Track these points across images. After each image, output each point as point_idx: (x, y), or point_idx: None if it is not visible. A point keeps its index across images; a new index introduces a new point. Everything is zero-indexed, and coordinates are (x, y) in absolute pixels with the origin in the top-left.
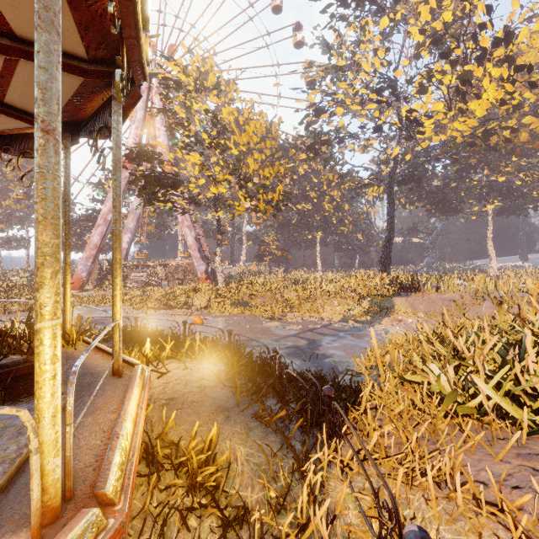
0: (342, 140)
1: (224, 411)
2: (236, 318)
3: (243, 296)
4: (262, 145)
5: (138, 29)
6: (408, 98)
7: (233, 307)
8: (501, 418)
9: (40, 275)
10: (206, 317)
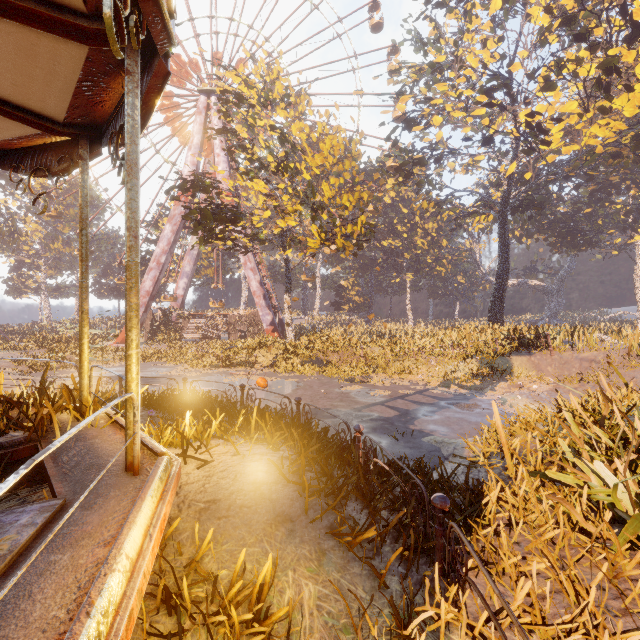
0: (440, 157)
1: (286, 521)
2: (307, 380)
3: (317, 353)
4: (339, 166)
5: None
6: (528, 98)
7: (304, 366)
8: None
9: None
10: (272, 377)
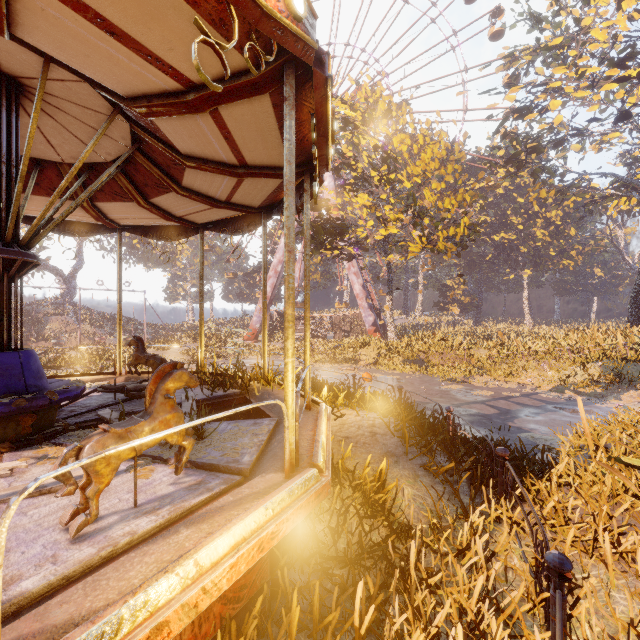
0: (560, 142)
1: (393, 456)
2: (408, 377)
3: (418, 353)
4: (441, 171)
5: (328, 149)
6: None
7: (406, 365)
8: None
9: (287, 332)
10: (375, 373)
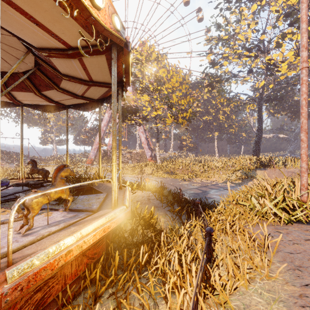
0: (228, 79)
1: (157, 207)
2: (166, 179)
3: (170, 168)
4: (180, 87)
5: (129, 78)
6: (269, 51)
7: (165, 174)
8: (276, 218)
9: (113, 152)
10: (151, 178)
